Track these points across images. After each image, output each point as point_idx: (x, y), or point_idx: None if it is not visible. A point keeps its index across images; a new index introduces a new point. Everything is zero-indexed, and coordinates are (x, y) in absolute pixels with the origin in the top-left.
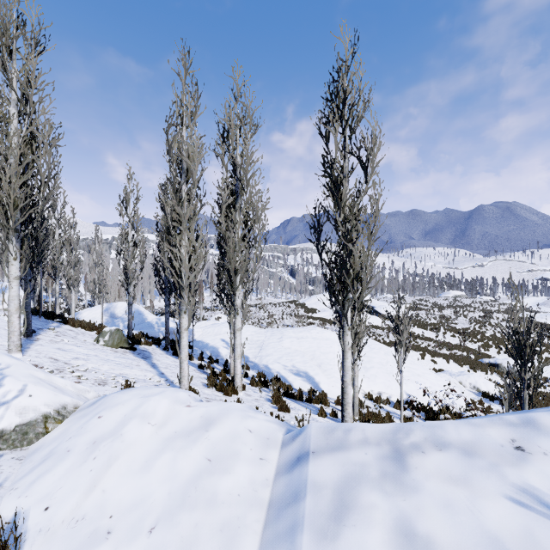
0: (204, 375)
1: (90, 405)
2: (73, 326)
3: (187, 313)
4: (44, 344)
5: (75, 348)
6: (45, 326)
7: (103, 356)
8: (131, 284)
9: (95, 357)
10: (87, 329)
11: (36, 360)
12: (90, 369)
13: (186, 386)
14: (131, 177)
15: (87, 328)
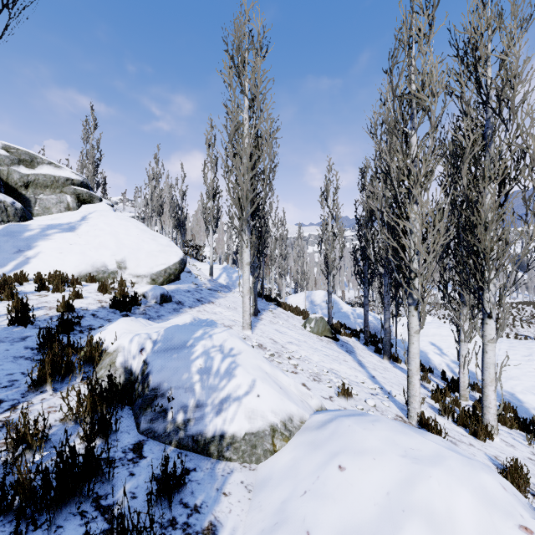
0: (423, 390)
1: (318, 425)
2: (284, 309)
3: (418, 310)
4: (265, 323)
5: (288, 331)
6: (265, 307)
7: (311, 343)
8: (330, 273)
9: (305, 343)
10: (294, 313)
11: (261, 339)
12: (303, 357)
13: (416, 409)
14: (330, 168)
15: (294, 312)
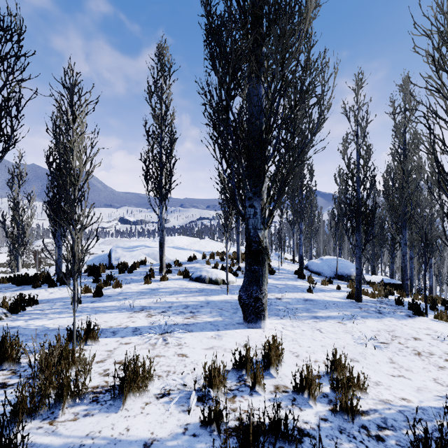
0: None
1: None
2: None
3: None
4: None
5: None
6: None
7: None
8: None
9: None
10: None
11: None
12: None
13: None
14: None
15: None
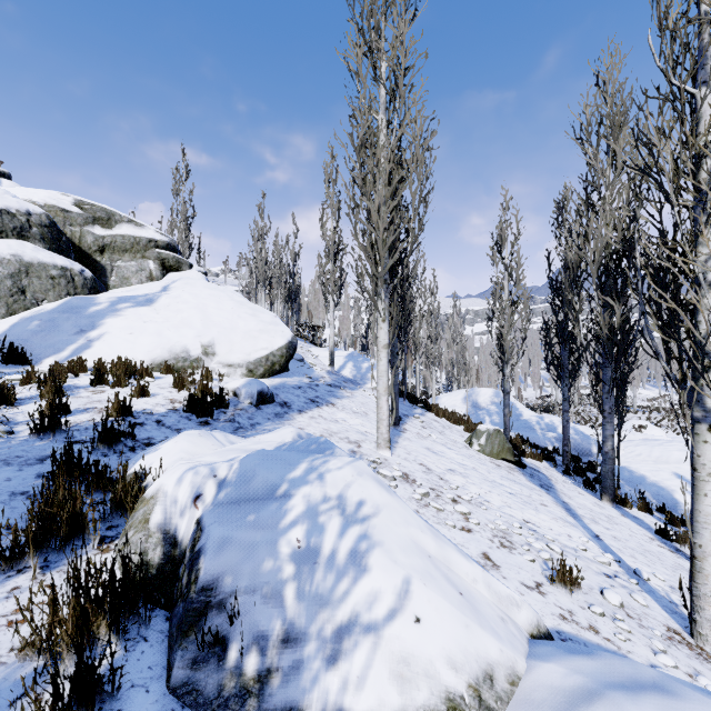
0: (687, 564)
1: (558, 705)
2: (437, 415)
3: None
4: (411, 438)
5: (445, 451)
6: (409, 411)
7: (484, 472)
8: (507, 362)
9: (474, 472)
10: (452, 421)
11: (405, 465)
12: (475, 497)
13: None
14: (507, 205)
15: (452, 420)
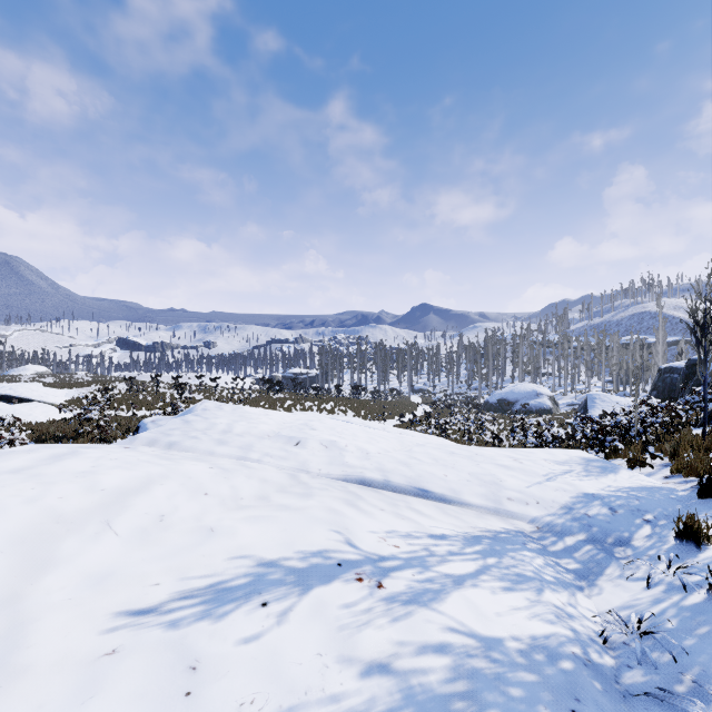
0: None
1: None
2: None
3: None
4: None
5: None
6: None
7: None
8: None
9: None
10: None
11: None
12: None
13: None
14: None
15: None
